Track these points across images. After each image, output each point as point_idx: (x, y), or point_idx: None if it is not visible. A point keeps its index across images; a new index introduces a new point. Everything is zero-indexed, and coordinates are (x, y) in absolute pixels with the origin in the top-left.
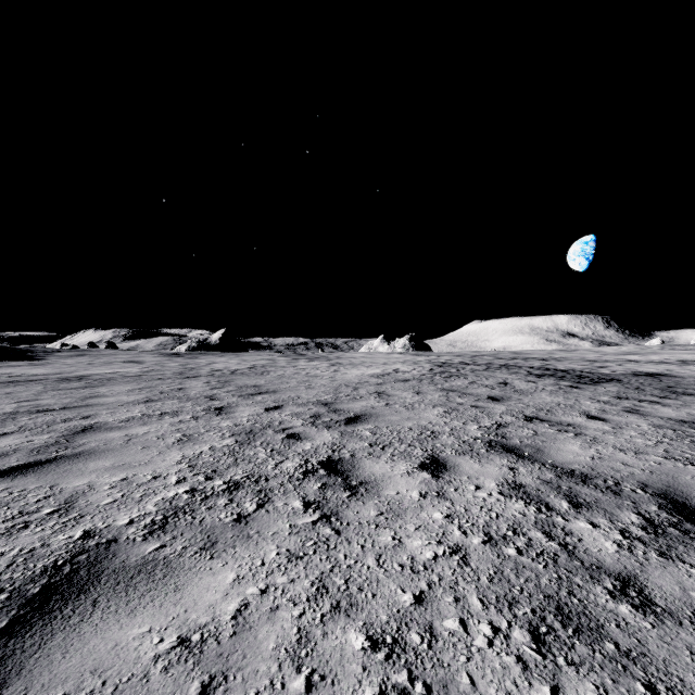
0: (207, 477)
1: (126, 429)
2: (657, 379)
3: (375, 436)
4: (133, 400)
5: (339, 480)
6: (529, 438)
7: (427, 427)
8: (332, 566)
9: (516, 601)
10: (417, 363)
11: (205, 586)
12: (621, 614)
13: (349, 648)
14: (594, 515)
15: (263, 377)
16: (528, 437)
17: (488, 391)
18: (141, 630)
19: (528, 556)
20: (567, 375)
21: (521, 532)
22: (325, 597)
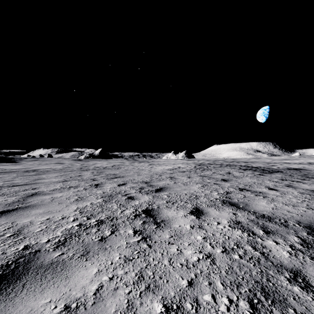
0: (88, 218)
1: (52, 194)
2: (299, 171)
3: (169, 197)
4: (57, 180)
5: (151, 219)
6: (242, 198)
7: (193, 193)
8: (146, 264)
9: (240, 284)
10: (188, 164)
11: (81, 276)
12: (295, 292)
13: (153, 312)
14: (276, 237)
15: (118, 170)
16: (241, 198)
17: (221, 176)
18: (45, 301)
19: (245, 259)
20: (257, 169)
21: (241, 246)
22: (142, 282)
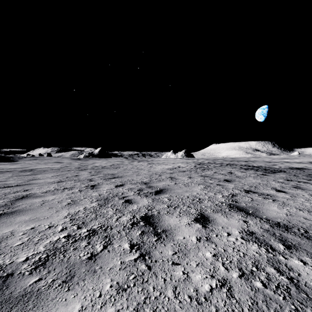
0: (79, 226)
1: (43, 197)
2: (302, 171)
3: (170, 201)
4: (52, 181)
5: (151, 229)
6: (249, 202)
7: (196, 196)
8: (145, 297)
9: None
10: (188, 163)
11: None
12: None
13: None
14: (301, 254)
15: (116, 169)
16: (249, 201)
17: (223, 176)
18: None
19: (270, 289)
20: (259, 168)
21: (261, 268)
22: None
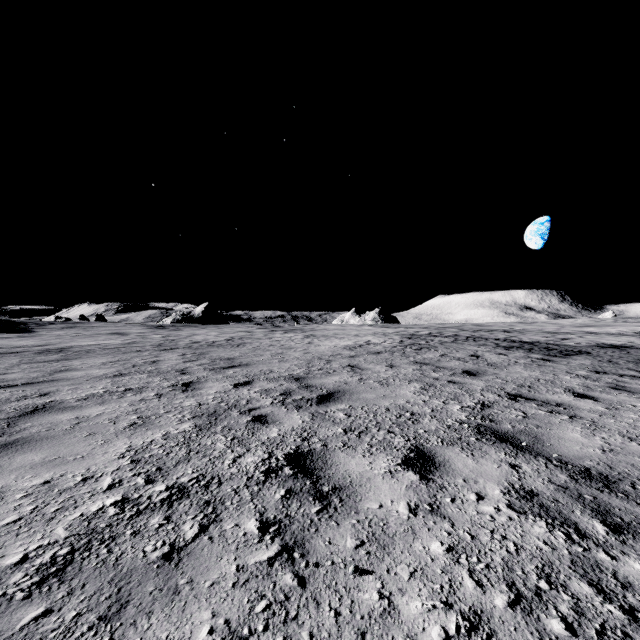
0: (149, 478)
1: (80, 409)
2: (625, 351)
3: (349, 418)
4: (101, 374)
5: (307, 484)
6: (520, 421)
7: (405, 407)
8: None
9: None
10: (387, 335)
11: None
12: None
13: None
14: None
15: (238, 349)
16: (518, 420)
17: (461, 364)
18: None
19: (585, 638)
20: (534, 347)
21: (559, 583)
22: None
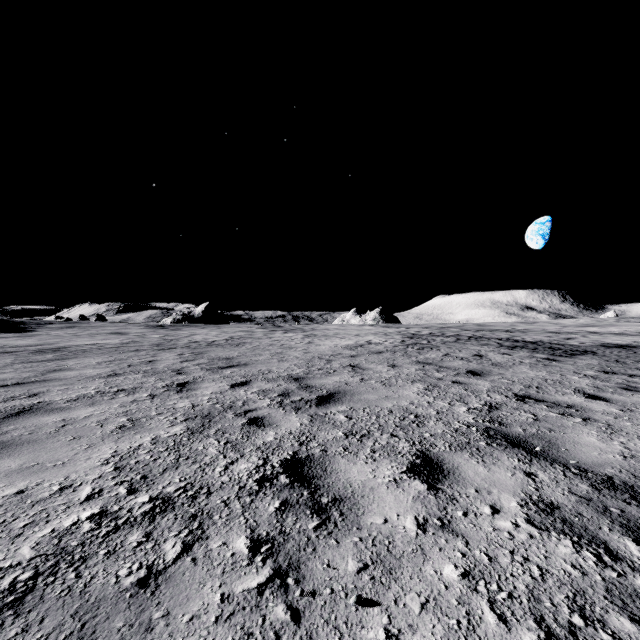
0: (132, 488)
1: (68, 411)
2: (631, 351)
3: (350, 421)
4: (95, 374)
5: (304, 495)
6: (531, 424)
7: (409, 409)
8: None
9: None
10: (388, 334)
11: None
12: None
13: None
14: None
15: (237, 349)
16: (529, 423)
17: (465, 364)
18: None
19: None
20: (538, 346)
21: (595, 617)
22: None
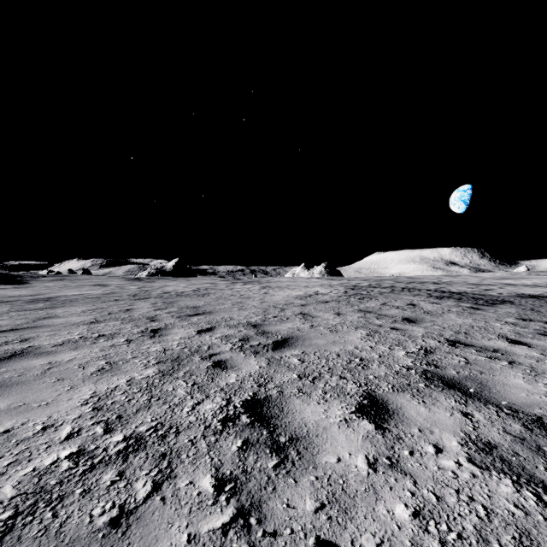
0: (107, 427)
1: (54, 355)
2: (543, 301)
3: (303, 364)
4: (80, 321)
5: (264, 434)
6: (463, 367)
7: (354, 353)
8: None
9: None
10: (333, 286)
11: None
12: None
13: None
14: None
15: (203, 298)
16: (462, 366)
17: (400, 312)
18: None
19: None
20: (463, 297)
21: None
22: None
